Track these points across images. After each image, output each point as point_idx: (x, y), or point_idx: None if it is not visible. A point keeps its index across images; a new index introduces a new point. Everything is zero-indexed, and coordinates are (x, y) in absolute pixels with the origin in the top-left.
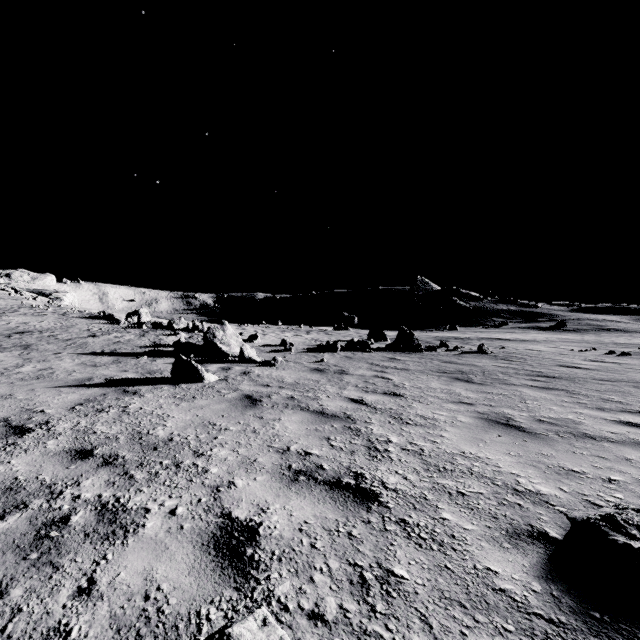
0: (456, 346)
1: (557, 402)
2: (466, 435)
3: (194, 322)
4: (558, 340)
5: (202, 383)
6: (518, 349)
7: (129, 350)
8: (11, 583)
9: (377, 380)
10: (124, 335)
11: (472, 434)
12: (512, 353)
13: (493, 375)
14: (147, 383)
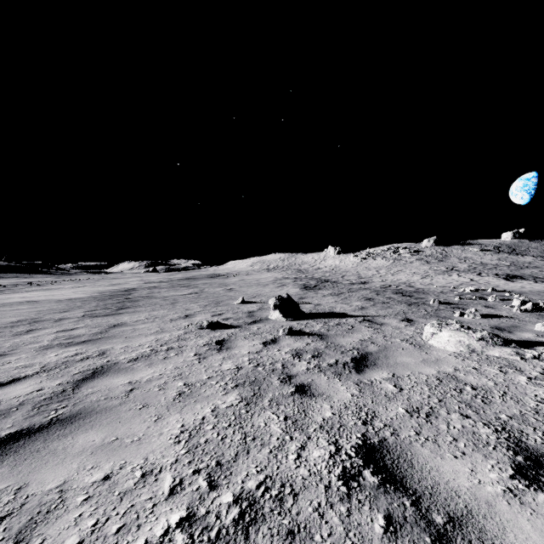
0: None
1: None
2: (119, 344)
3: None
4: None
5: None
6: None
7: None
8: (325, 348)
9: None
10: None
11: (115, 343)
12: None
13: None
14: None
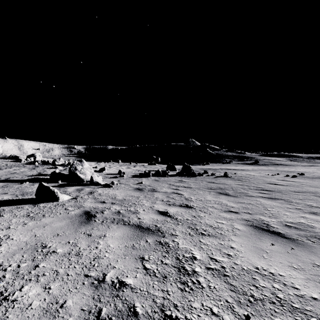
0: (212, 173)
1: (285, 209)
2: (249, 245)
3: (69, 161)
4: (258, 169)
5: (57, 202)
6: (242, 174)
7: (19, 178)
8: None
9: (174, 195)
10: (21, 168)
11: (252, 243)
12: (241, 176)
13: (238, 190)
14: (14, 203)
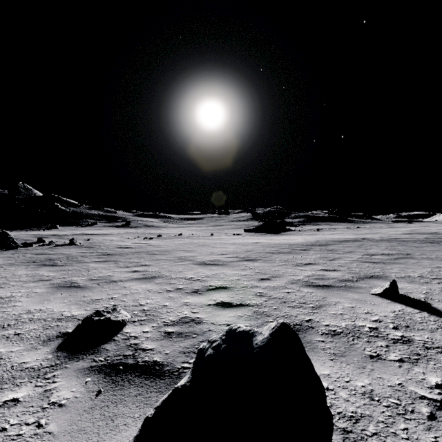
0: (52, 241)
1: (107, 268)
2: (37, 300)
3: None
4: (124, 233)
5: None
6: (99, 240)
7: None
8: None
9: None
10: None
11: (42, 298)
12: (94, 243)
13: (75, 258)
14: None
